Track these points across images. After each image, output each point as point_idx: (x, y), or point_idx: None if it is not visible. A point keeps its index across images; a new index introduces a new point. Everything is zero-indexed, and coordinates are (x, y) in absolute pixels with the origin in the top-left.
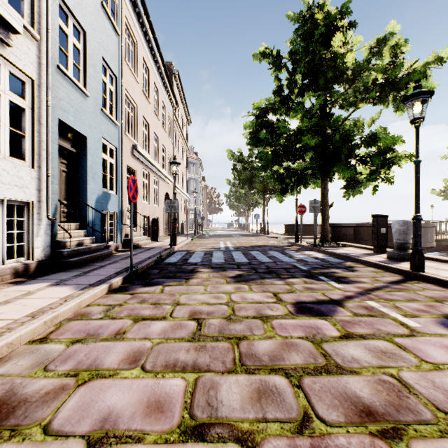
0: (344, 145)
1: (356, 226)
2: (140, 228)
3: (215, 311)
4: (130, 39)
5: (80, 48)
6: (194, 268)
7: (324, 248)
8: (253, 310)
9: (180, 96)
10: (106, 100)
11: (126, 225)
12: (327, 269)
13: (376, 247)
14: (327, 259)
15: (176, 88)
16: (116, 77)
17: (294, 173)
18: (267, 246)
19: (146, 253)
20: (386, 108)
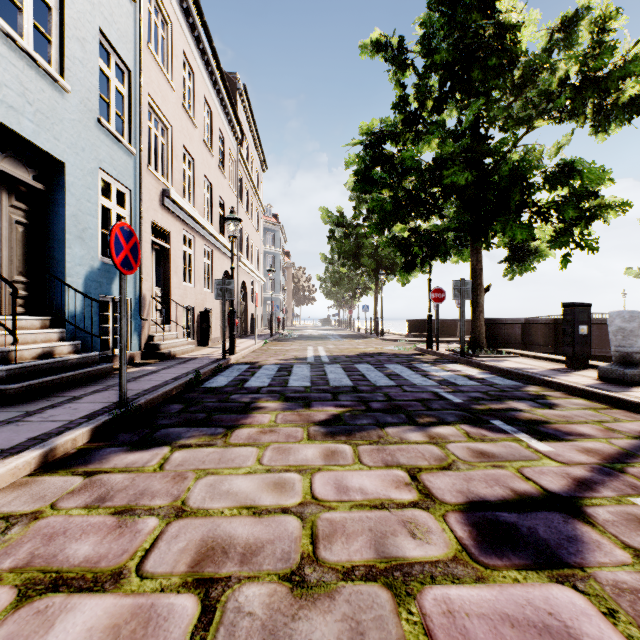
0: (516, 185)
1: (525, 322)
2: (176, 326)
3: (265, 545)
4: (159, 16)
5: (50, 3)
6: (253, 400)
7: (478, 358)
8: (366, 538)
9: (250, 125)
10: (110, 107)
11: (150, 321)
12: (500, 401)
13: (570, 358)
14: (490, 379)
15: (242, 112)
16: (130, 71)
17: (426, 237)
18: (383, 354)
19: (176, 369)
20: (580, 126)
